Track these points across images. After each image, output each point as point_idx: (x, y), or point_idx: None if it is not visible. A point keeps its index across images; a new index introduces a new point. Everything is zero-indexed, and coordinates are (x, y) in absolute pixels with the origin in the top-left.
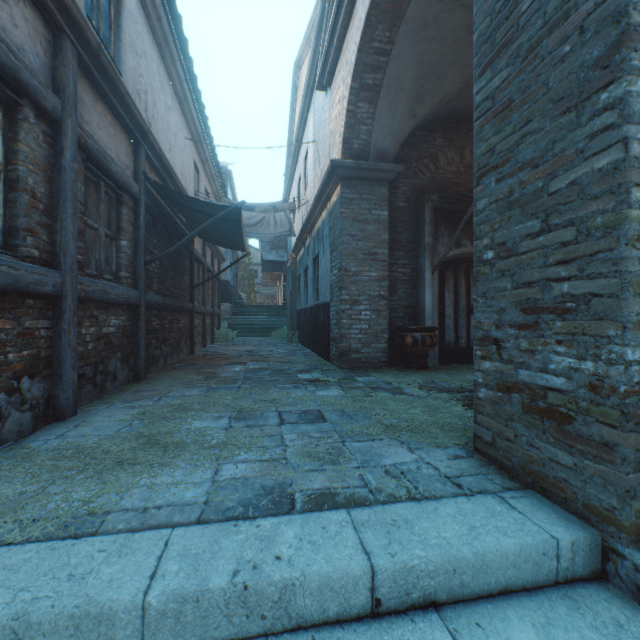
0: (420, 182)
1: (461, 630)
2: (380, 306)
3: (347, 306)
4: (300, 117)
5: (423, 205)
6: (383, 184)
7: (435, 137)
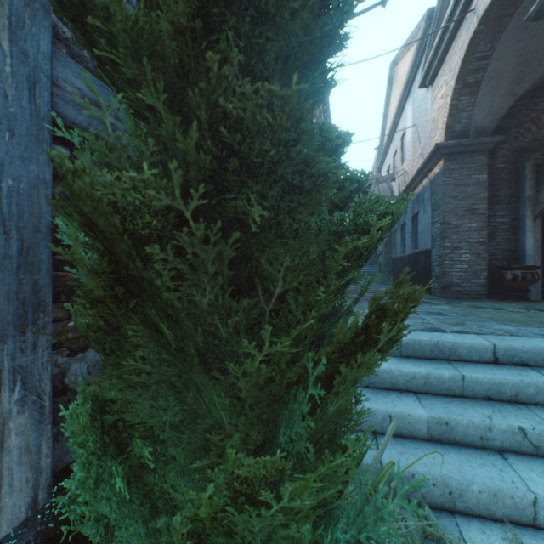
0: (520, 144)
1: (540, 371)
2: (479, 250)
3: (448, 251)
4: (398, 106)
5: (523, 164)
6: (482, 153)
7: (537, 102)
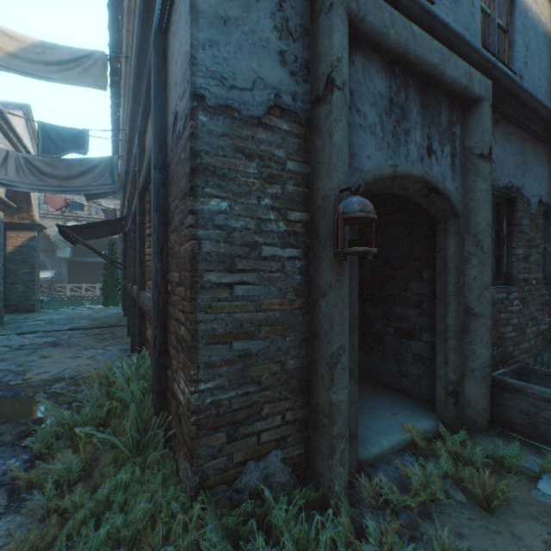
0: None
1: None
2: None
3: None
4: None
5: None
6: None
7: None
